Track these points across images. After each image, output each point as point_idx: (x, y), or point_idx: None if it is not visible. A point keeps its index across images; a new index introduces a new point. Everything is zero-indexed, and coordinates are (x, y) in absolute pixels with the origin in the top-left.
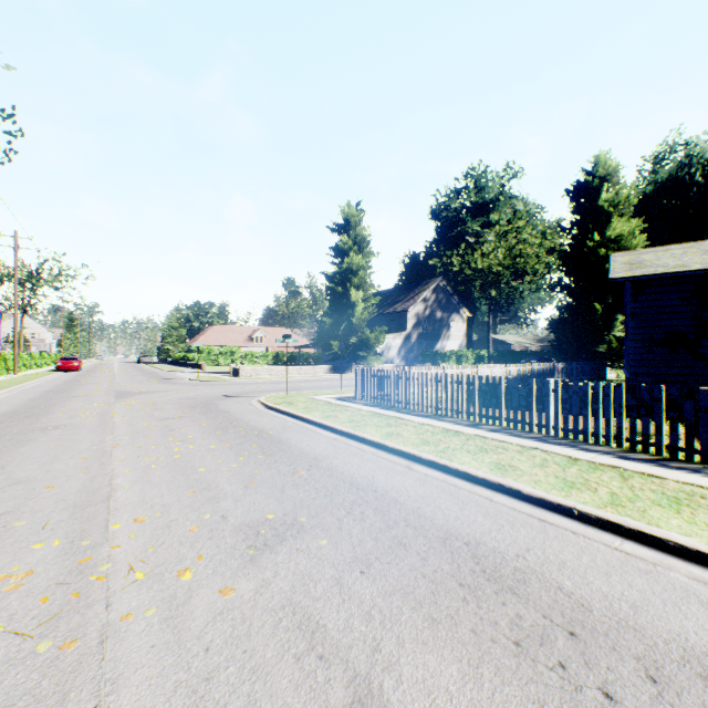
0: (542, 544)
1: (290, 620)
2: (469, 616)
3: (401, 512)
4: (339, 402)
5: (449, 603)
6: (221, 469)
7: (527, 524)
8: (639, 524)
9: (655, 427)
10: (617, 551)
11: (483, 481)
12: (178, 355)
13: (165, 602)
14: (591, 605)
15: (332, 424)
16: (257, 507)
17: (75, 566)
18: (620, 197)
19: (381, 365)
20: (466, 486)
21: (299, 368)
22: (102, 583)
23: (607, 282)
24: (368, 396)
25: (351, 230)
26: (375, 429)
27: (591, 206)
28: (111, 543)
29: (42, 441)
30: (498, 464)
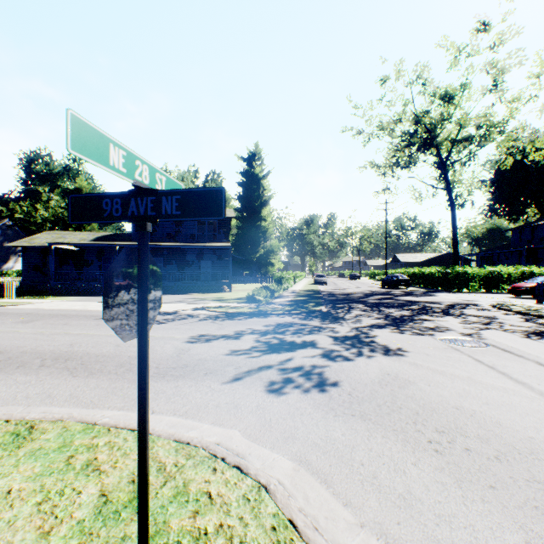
0: None
1: None
2: None
3: None
4: None
5: None
6: None
7: None
8: None
9: None
10: None
11: None
12: None
13: None
14: None
15: None
16: None
17: None
18: None
19: None
20: None
21: None
22: None
23: None
24: None
25: None
26: None
27: None
28: None
29: None
30: None
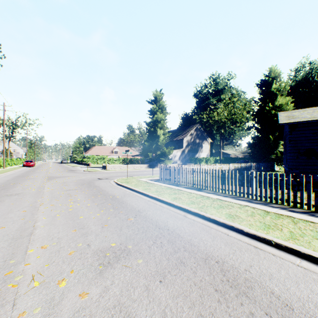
0: (258, 262)
1: (117, 316)
2: (222, 314)
3: (181, 242)
4: (151, 181)
5: (210, 304)
6: (91, 217)
7: (248, 250)
8: (309, 251)
9: (307, 195)
10: (299, 267)
11: (223, 224)
12: (79, 159)
13: (47, 303)
14: (292, 305)
15: (147, 193)
16: (106, 239)
17: (2, 277)
18: (281, 87)
19: (171, 164)
20: (214, 226)
21: (133, 165)
22: (14, 289)
23: (275, 126)
24: (165, 179)
25: (157, 102)
26: (168, 196)
27: (268, 91)
28: (25, 262)
29: (6, 202)
30: (229, 214)
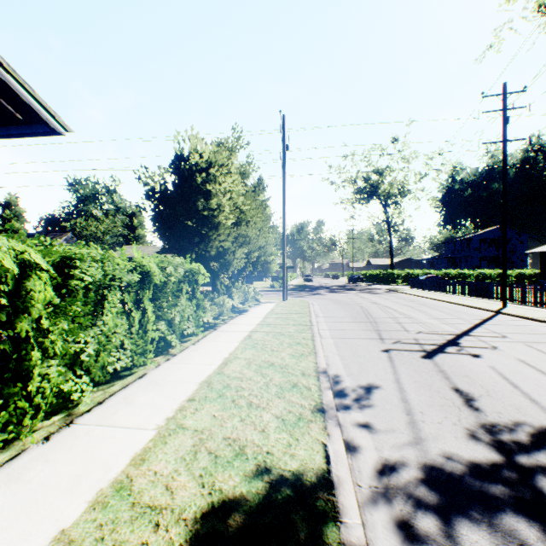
0: None
1: None
2: None
3: None
4: None
5: None
6: None
7: None
8: None
9: None
10: None
11: None
12: None
13: None
14: None
15: None
16: None
17: None
18: (141, 221)
19: None
20: None
21: None
22: None
23: None
24: None
25: (12, 207)
26: None
27: (132, 223)
28: None
29: None
30: None
